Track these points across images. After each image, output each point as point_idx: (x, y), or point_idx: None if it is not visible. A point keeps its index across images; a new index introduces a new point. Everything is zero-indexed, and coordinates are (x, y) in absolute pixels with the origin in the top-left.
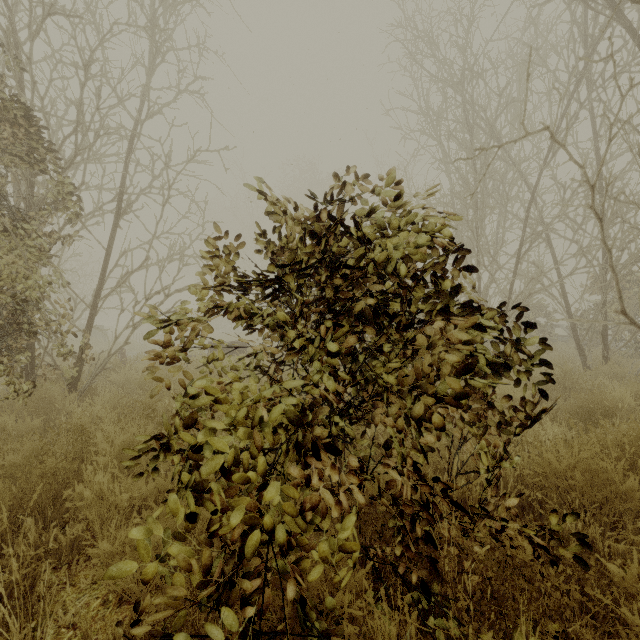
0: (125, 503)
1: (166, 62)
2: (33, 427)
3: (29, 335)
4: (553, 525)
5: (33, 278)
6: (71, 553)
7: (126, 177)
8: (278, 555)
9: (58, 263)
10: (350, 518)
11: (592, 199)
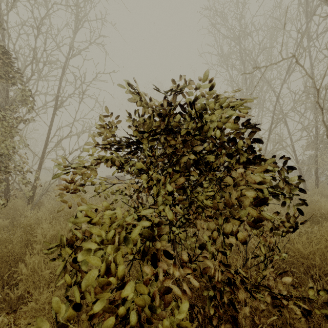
0: (45, 278)
1: (82, 27)
2: (4, 225)
3: (4, 173)
4: (310, 295)
5: (5, 142)
6: (17, 303)
7: (60, 88)
8: (136, 325)
9: (22, 134)
10: (184, 302)
11: (317, 97)
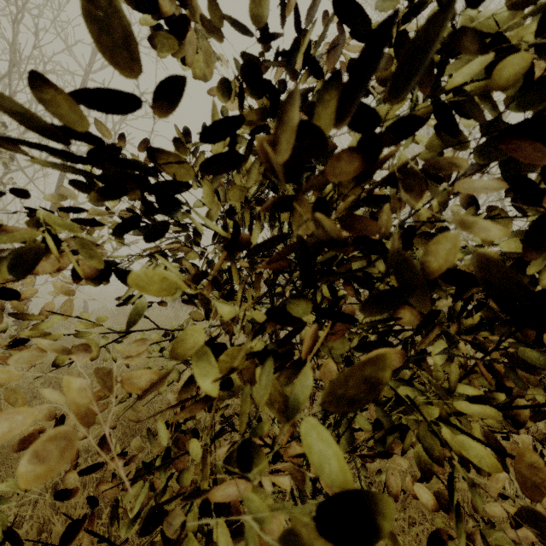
0: None
1: None
2: None
3: None
4: None
5: None
6: None
7: None
8: None
9: None
10: None
11: None
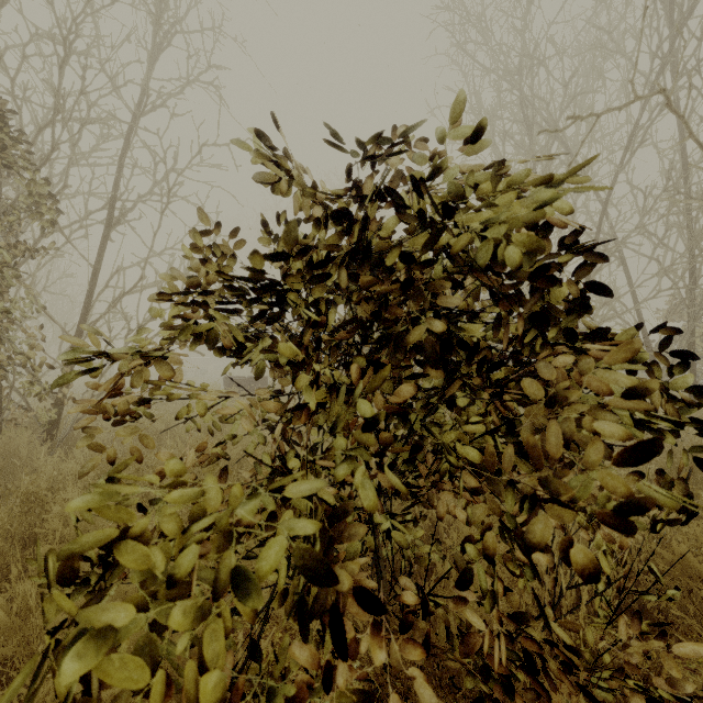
0: None
1: (170, 45)
2: None
3: None
4: None
5: None
6: None
7: (119, 180)
8: None
9: (31, 282)
10: None
11: None
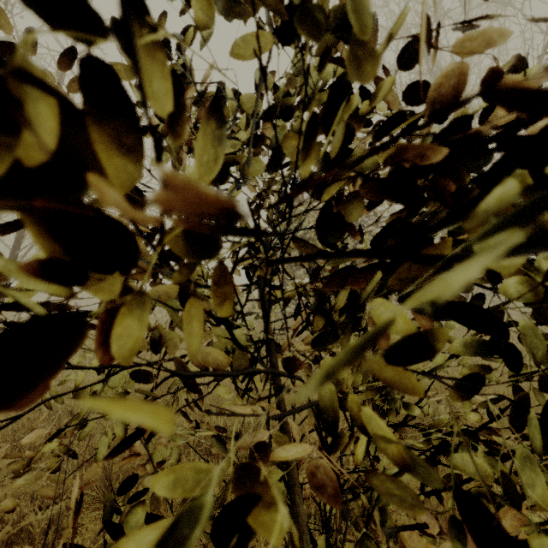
0: None
1: None
2: None
3: None
4: None
5: None
6: None
7: None
8: None
9: None
10: None
11: None
